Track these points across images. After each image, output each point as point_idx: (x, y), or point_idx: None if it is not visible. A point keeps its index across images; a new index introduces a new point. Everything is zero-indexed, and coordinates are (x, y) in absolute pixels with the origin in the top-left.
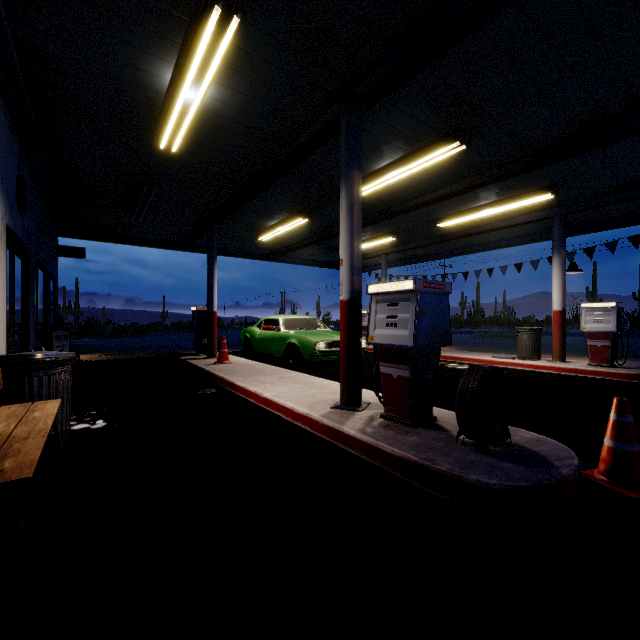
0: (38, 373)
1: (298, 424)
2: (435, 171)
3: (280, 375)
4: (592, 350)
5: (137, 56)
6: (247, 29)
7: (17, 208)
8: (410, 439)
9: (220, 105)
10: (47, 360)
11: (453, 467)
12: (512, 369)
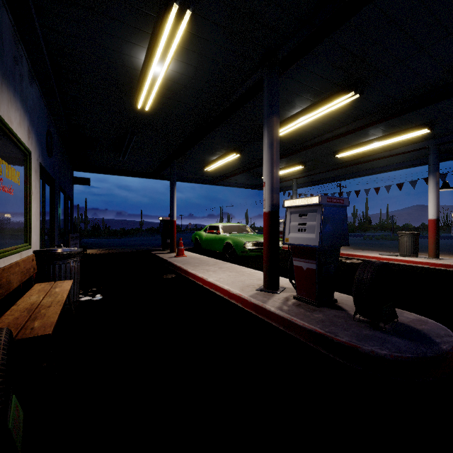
0: (58, 262)
1: (232, 301)
2: (334, 115)
3: (220, 265)
4: None
5: (122, 44)
6: (196, 19)
7: (47, 152)
8: (317, 316)
9: (178, 75)
10: (64, 253)
11: (351, 339)
12: (395, 264)
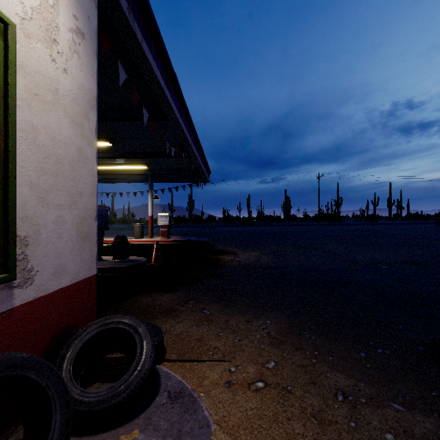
0: None
1: None
2: None
3: None
4: (162, 232)
5: None
6: None
7: None
8: None
9: None
10: None
11: (112, 265)
12: (132, 243)
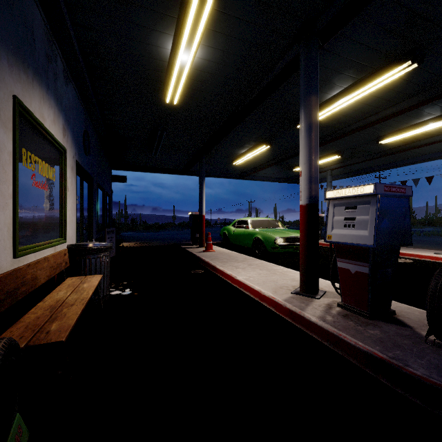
0: (89, 256)
1: (264, 304)
2: (381, 94)
3: (249, 262)
4: None
5: (149, 34)
6: None
7: (84, 151)
8: (372, 332)
9: (205, 63)
10: (94, 248)
11: (430, 373)
12: None
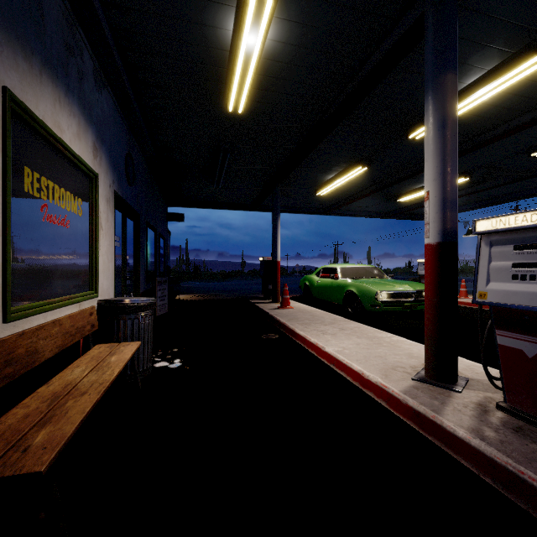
0: (124, 317)
1: (369, 393)
2: None
3: (340, 325)
4: None
5: (202, 9)
6: None
7: (126, 179)
8: None
9: (281, 47)
10: (130, 305)
11: None
12: None
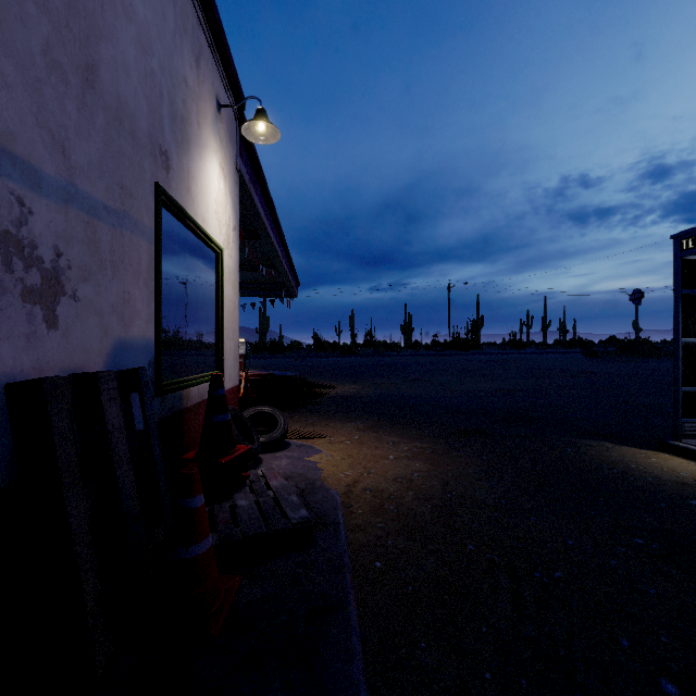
0: None
1: None
2: None
3: None
4: None
5: None
6: None
7: None
8: None
9: None
10: None
11: None
12: None
